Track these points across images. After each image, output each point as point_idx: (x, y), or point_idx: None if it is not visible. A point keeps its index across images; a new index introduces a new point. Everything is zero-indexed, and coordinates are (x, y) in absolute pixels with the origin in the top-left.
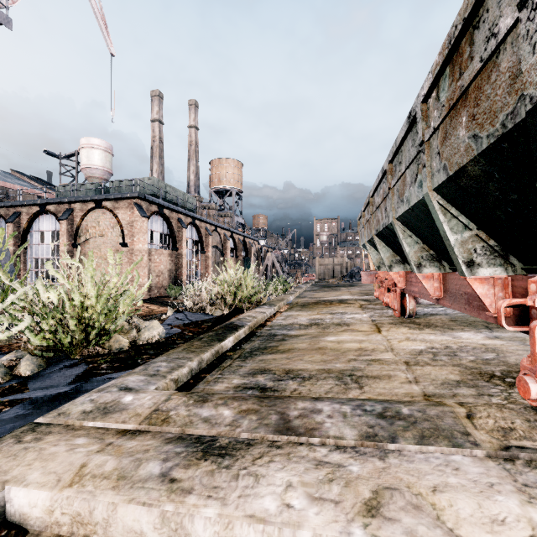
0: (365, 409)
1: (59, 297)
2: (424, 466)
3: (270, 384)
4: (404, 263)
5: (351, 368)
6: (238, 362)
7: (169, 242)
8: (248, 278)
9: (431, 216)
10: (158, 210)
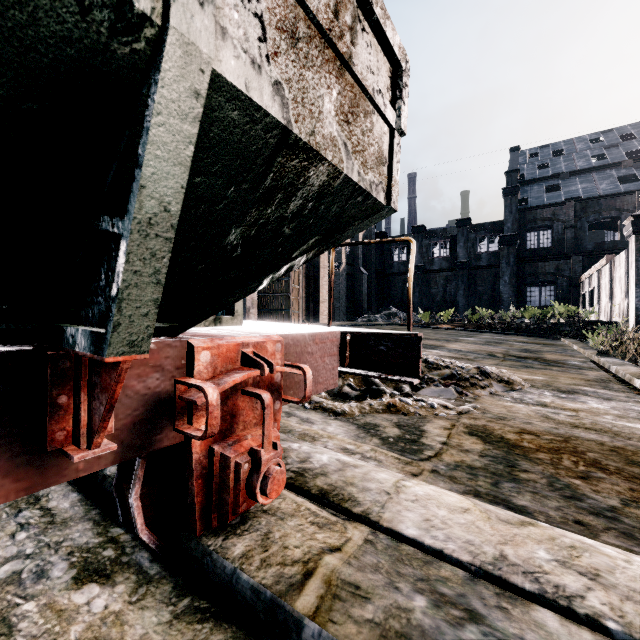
0: None
1: None
2: (457, 532)
3: None
4: None
5: None
6: None
7: None
8: None
9: None
10: None
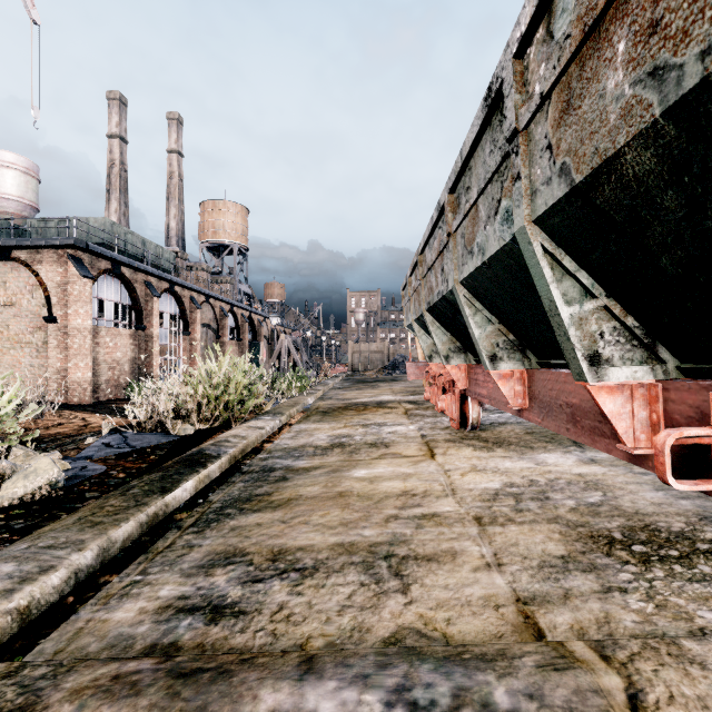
0: (414, 703)
1: None
2: None
3: (235, 595)
4: (466, 353)
5: (390, 539)
6: (190, 535)
7: (132, 318)
8: (239, 375)
9: (521, 276)
10: (111, 267)
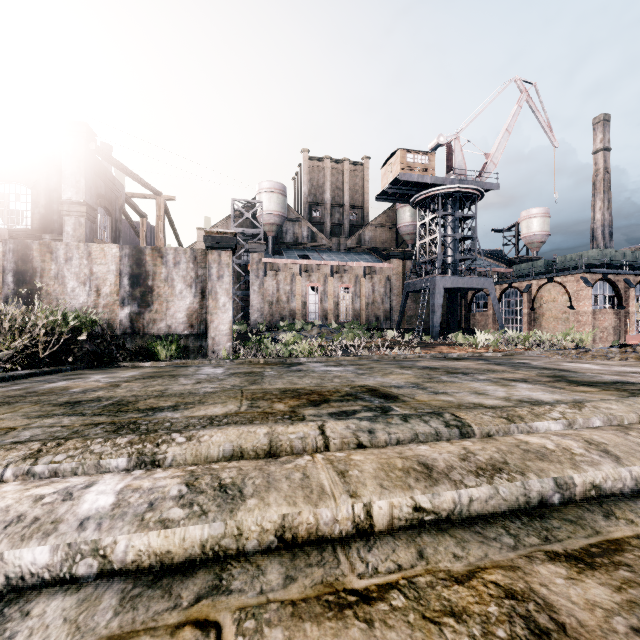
0: None
1: (578, 335)
2: None
3: None
4: None
5: None
6: None
7: (614, 302)
8: None
9: None
10: (601, 277)
